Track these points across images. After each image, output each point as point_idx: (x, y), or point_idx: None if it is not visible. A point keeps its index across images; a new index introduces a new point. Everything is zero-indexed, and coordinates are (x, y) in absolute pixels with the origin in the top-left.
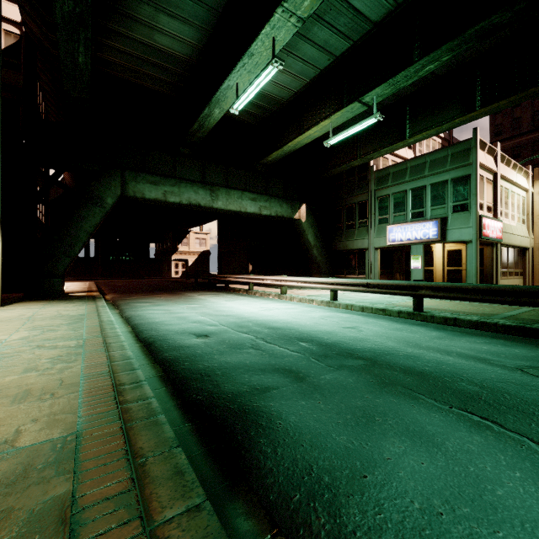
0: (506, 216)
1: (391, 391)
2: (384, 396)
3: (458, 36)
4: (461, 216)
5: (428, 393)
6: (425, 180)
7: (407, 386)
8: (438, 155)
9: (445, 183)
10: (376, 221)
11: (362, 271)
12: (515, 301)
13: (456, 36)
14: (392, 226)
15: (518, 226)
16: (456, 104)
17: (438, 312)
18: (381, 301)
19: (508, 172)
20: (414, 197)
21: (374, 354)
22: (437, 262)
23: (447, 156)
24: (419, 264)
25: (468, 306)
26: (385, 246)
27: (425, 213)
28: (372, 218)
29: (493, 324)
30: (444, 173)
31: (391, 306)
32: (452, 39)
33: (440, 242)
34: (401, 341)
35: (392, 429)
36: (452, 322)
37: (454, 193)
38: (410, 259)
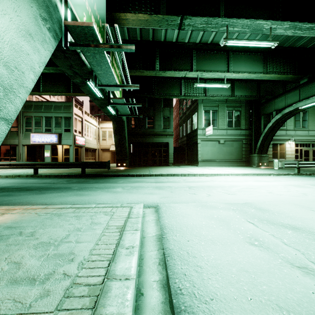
0: (88, 136)
1: (5, 192)
2: (2, 193)
3: (55, 67)
4: (68, 134)
5: (18, 190)
6: (52, 114)
7: (12, 190)
8: (58, 104)
9: (61, 118)
10: (24, 130)
11: (14, 158)
12: (67, 167)
13: (55, 65)
14: (34, 134)
15: (93, 140)
16: (63, 86)
17: (44, 174)
18: (20, 173)
19: (88, 118)
20: (47, 121)
21: (4, 187)
22: (60, 153)
23: (62, 106)
24: (49, 155)
25: (61, 171)
26: (30, 144)
27: (52, 130)
28: (21, 127)
29: (61, 175)
30: (61, 113)
31: (24, 174)
32: (54, 65)
33: (59, 144)
34: (19, 183)
35: (1, 196)
36: (48, 176)
37: (65, 123)
38: (44, 152)
